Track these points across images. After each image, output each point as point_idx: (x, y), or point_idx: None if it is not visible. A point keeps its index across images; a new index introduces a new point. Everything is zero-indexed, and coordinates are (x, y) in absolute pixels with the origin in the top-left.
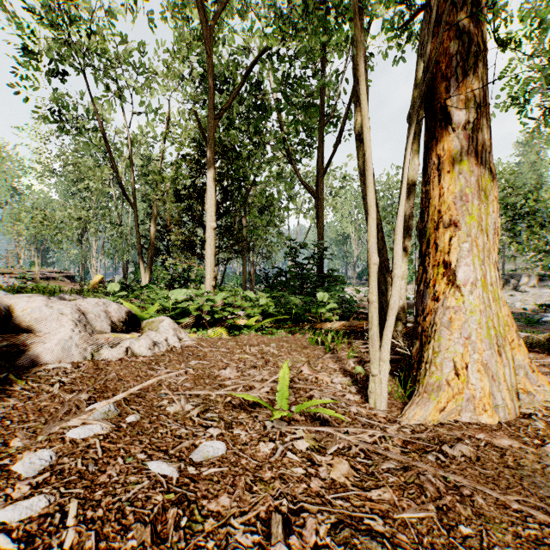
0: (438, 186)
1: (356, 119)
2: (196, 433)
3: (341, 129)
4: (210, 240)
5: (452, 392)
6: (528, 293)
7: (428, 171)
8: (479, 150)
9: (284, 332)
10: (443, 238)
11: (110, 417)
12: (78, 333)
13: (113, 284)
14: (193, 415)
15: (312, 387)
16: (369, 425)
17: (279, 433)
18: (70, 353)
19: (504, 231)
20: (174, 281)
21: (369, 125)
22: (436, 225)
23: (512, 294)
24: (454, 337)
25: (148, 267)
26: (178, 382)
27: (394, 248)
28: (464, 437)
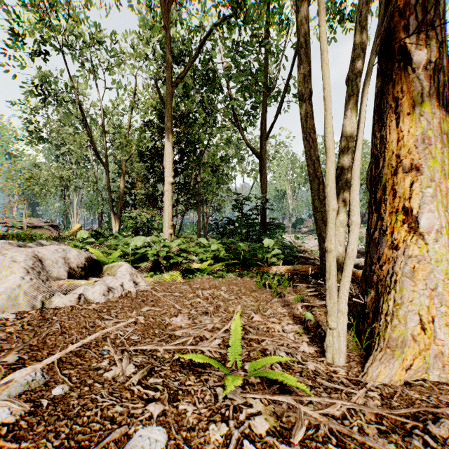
0: (397, 130)
1: (299, 81)
2: (132, 412)
3: (281, 99)
4: (168, 193)
5: (418, 348)
6: None
7: (384, 115)
8: (440, 92)
9: (233, 275)
10: (403, 183)
11: (33, 389)
12: (29, 280)
13: (82, 232)
14: (133, 383)
15: (265, 338)
16: (332, 389)
17: (233, 407)
18: (19, 302)
19: None
20: (139, 229)
21: (327, 61)
22: (394, 170)
23: None
24: (418, 288)
25: (118, 218)
26: (123, 336)
27: (351, 194)
28: (440, 404)
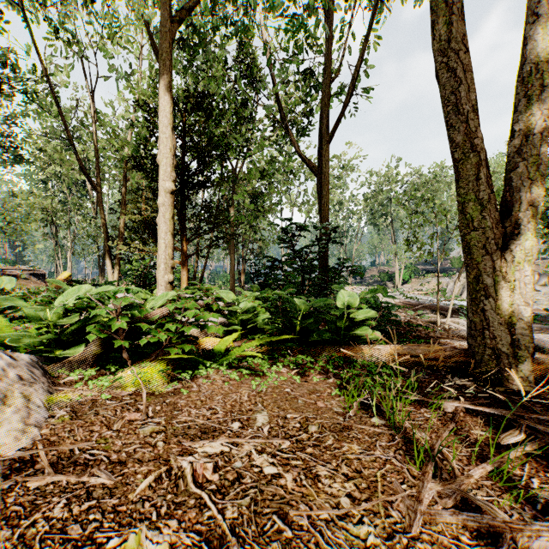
0: None
1: None
2: None
3: (353, 79)
4: (165, 209)
5: None
6: (538, 292)
7: None
8: None
9: (283, 365)
10: None
11: None
12: None
13: (5, 279)
14: None
15: None
16: None
17: None
18: None
19: None
20: (141, 278)
21: None
22: None
23: None
24: None
25: (115, 262)
26: None
27: None
28: None
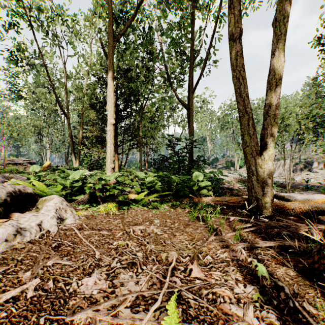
0: None
1: (229, 21)
2: None
3: (206, 59)
4: (110, 132)
5: None
6: (318, 173)
7: None
8: None
9: (166, 205)
10: None
11: None
12: None
13: (34, 166)
14: None
15: None
16: None
17: None
18: None
19: (309, 133)
20: (92, 165)
21: None
22: None
23: (308, 173)
24: None
25: (77, 156)
26: None
27: None
28: None
